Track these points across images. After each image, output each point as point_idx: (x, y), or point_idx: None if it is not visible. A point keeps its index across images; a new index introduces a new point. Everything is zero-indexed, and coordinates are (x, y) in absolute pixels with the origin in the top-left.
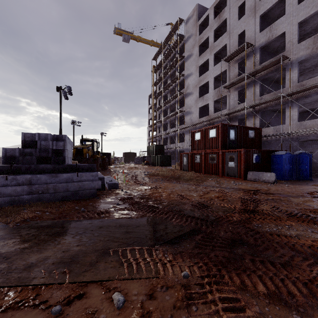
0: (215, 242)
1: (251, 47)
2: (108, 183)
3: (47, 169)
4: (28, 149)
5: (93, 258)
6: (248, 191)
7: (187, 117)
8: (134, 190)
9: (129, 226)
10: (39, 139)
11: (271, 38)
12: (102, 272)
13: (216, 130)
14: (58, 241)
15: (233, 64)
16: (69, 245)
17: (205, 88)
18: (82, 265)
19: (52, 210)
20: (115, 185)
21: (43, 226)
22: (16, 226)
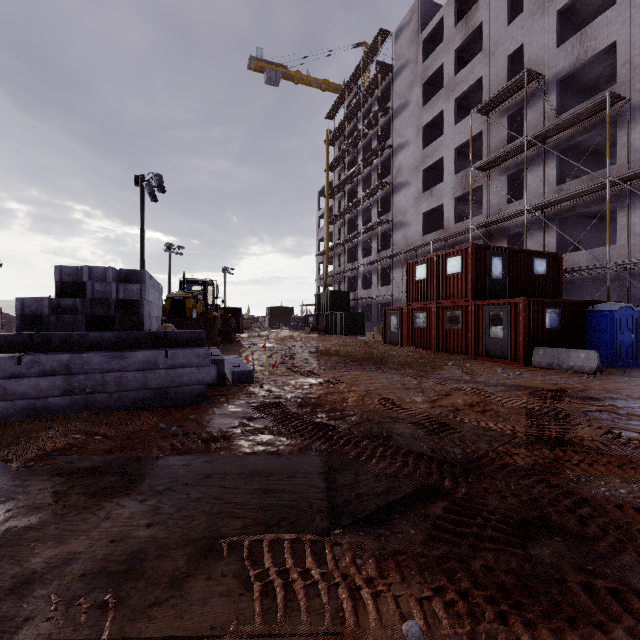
0: (480, 525)
1: (538, 81)
2: (232, 370)
3: (106, 342)
4: (67, 299)
5: (179, 562)
6: (540, 391)
7: (397, 233)
8: (286, 386)
9: (271, 475)
10: (91, 279)
11: (583, 57)
12: (197, 608)
13: (463, 259)
14: (107, 510)
15: (497, 118)
16: (129, 524)
17: (437, 173)
18: (150, 583)
19: (109, 430)
20: (247, 376)
21: (82, 469)
22: (24, 468)
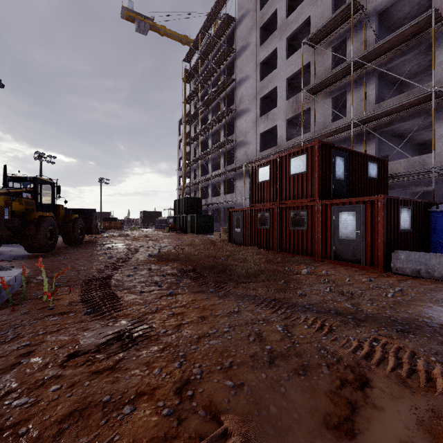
0: None
1: (362, 10)
2: None
3: None
4: None
5: None
6: None
7: (239, 150)
8: (1, 371)
9: None
10: None
11: None
12: None
13: (308, 158)
14: None
15: (322, 50)
16: None
17: (271, 102)
18: None
19: None
20: None
21: None
22: None
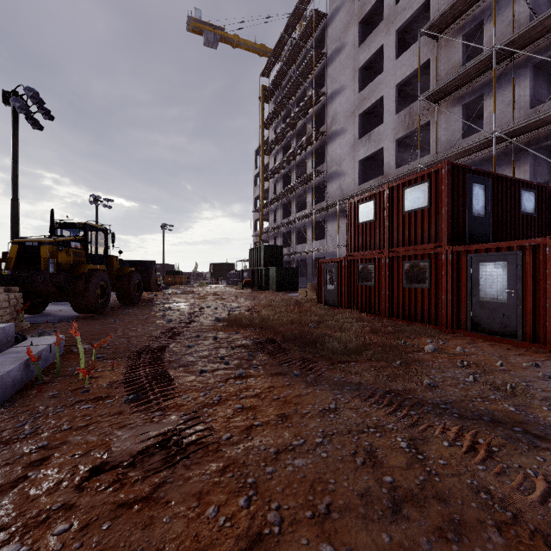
0: None
1: None
2: None
3: None
4: None
5: None
6: None
7: (331, 184)
8: None
9: None
10: None
11: None
12: None
13: (431, 187)
14: None
15: (448, 41)
16: None
17: (374, 119)
18: None
19: None
20: None
21: None
22: None
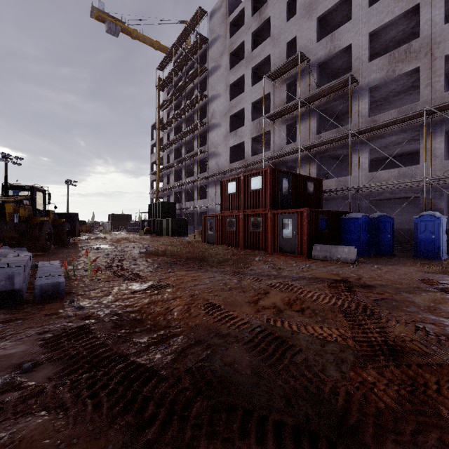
0: None
1: (307, 61)
2: (35, 283)
3: None
4: None
5: None
6: (334, 283)
7: (211, 160)
8: (105, 296)
9: None
10: None
11: (333, 51)
12: None
13: (263, 179)
14: None
15: (280, 85)
16: None
17: (239, 120)
18: None
19: None
20: (56, 288)
21: None
22: None
